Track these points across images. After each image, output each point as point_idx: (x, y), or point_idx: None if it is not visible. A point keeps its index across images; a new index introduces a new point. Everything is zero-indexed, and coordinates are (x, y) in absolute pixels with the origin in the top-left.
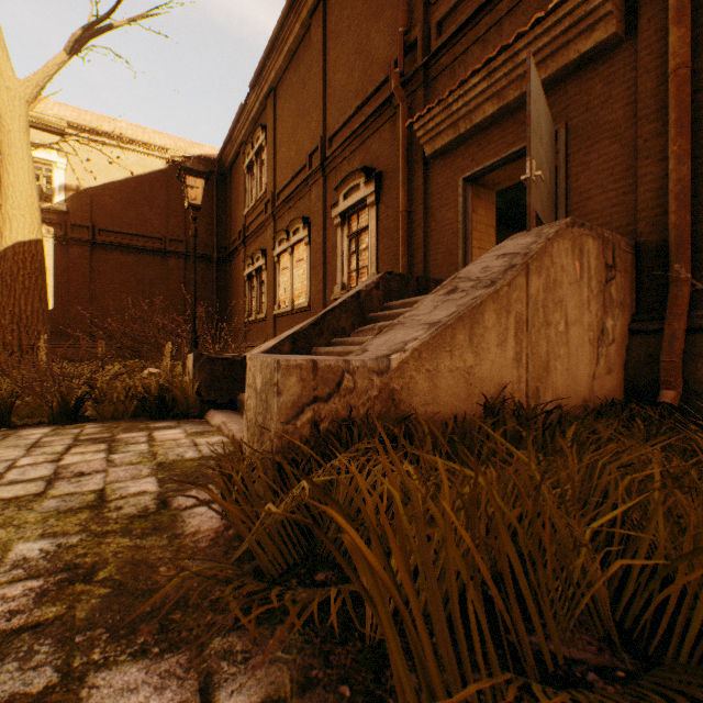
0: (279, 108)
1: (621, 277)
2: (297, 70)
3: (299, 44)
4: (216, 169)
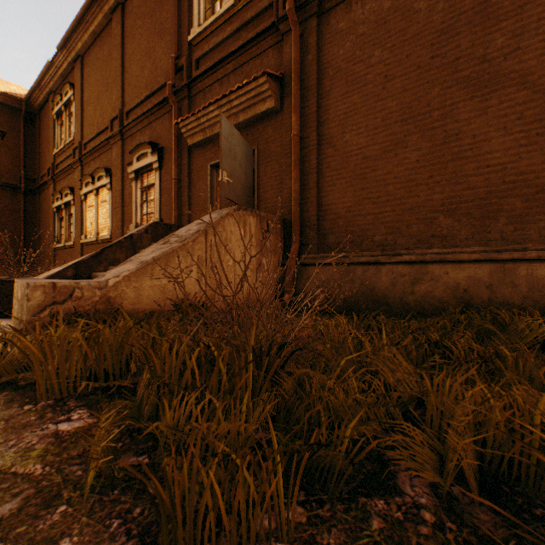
0: (86, 73)
1: (274, 236)
2: (101, 49)
3: (103, 29)
4: (24, 108)
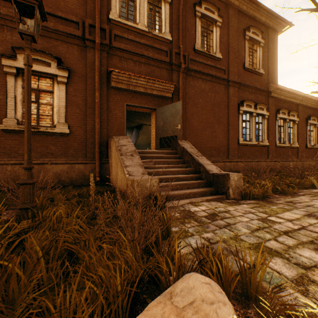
0: None
1: None
2: None
3: None
4: None
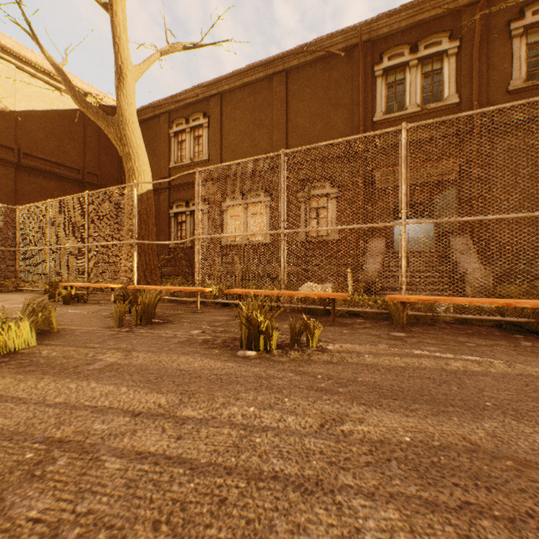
0: (227, 109)
1: None
2: (252, 95)
3: (256, 81)
4: None
